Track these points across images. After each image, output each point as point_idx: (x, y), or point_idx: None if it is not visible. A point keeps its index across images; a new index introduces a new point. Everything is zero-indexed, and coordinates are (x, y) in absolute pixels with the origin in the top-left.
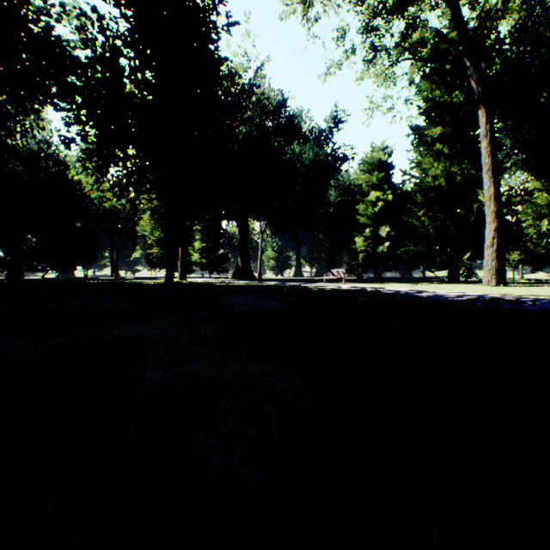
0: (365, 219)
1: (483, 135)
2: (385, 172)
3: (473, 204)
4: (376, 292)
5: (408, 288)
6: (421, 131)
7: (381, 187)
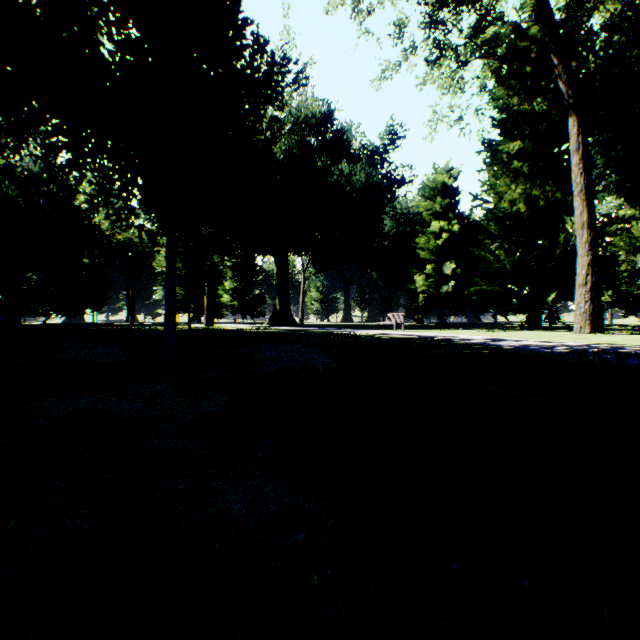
0: (426, 254)
1: (574, 148)
2: (450, 198)
3: (560, 235)
4: (447, 341)
5: (484, 336)
6: (495, 147)
7: (445, 216)
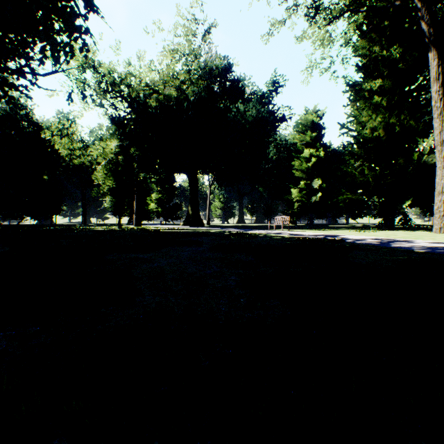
0: (300, 173)
1: (434, 78)
2: (317, 132)
3: (414, 153)
4: (343, 242)
5: (364, 236)
6: (358, 87)
7: (313, 145)
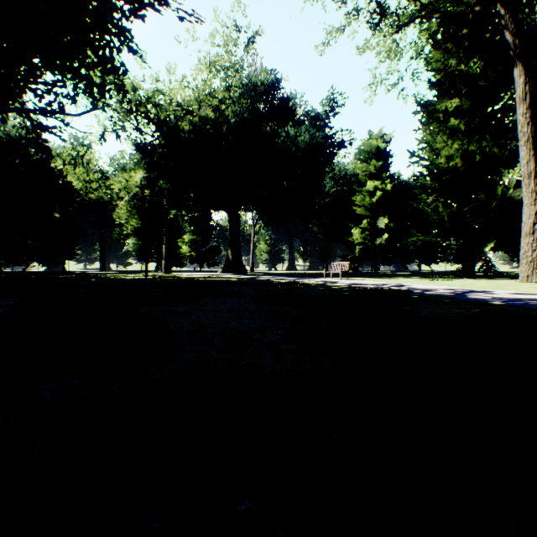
0: (362, 210)
1: (520, 98)
2: (383, 160)
3: (497, 187)
4: (410, 293)
5: (436, 285)
6: (431, 108)
7: (379, 177)
